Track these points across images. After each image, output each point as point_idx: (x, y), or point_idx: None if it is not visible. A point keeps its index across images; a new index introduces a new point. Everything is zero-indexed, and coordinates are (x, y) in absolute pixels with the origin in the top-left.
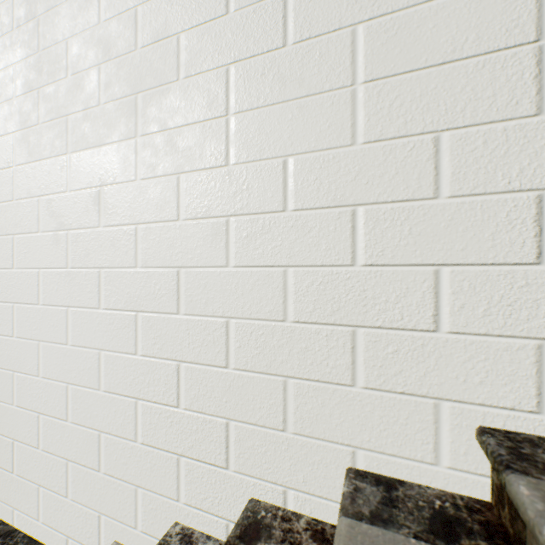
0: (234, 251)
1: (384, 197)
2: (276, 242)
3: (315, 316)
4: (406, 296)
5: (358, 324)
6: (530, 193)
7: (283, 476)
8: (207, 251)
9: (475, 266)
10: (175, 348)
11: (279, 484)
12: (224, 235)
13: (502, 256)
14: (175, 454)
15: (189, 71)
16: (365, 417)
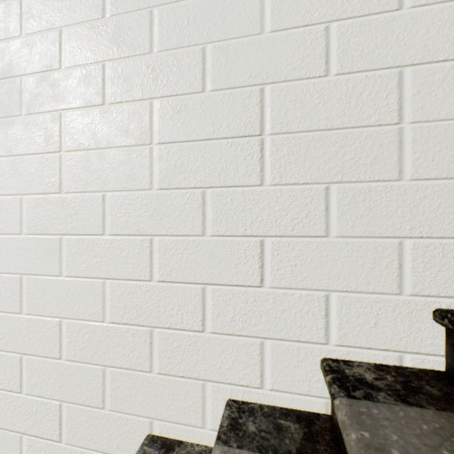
0: (66, 264)
1: (171, 231)
2: (97, 258)
3: (125, 318)
4: (185, 305)
5: (154, 325)
6: (257, 238)
7: (103, 444)
8: (45, 262)
9: (226, 286)
10: (19, 343)
11: (100, 450)
12: (58, 250)
13: (242, 280)
14: (19, 432)
15: (30, 109)
16: (159, 395)
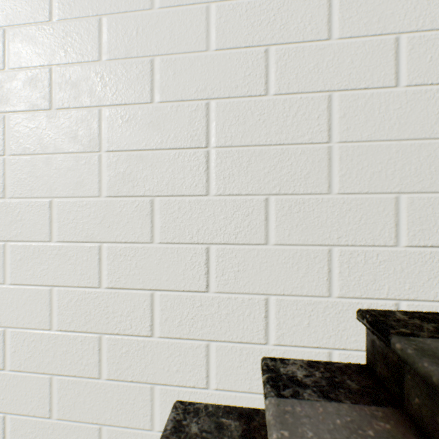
0: (10, 271)
1: (120, 238)
2: (44, 266)
3: (73, 325)
4: (134, 311)
5: (103, 332)
6: (203, 245)
7: None
8: None
9: (174, 292)
10: None
11: None
12: (2, 257)
13: (189, 286)
14: None
15: None
16: (108, 401)
